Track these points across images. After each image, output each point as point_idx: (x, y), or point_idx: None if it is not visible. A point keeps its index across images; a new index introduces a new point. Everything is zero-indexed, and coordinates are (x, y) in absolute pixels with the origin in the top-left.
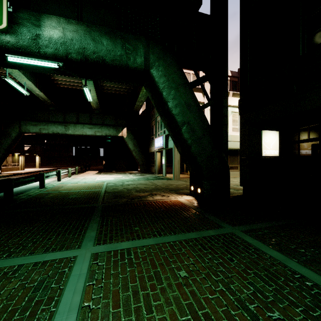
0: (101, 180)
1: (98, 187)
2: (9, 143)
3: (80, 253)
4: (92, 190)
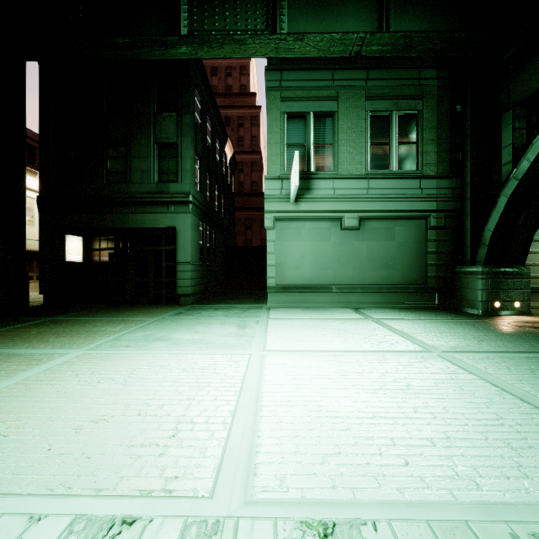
0: None
1: None
2: None
3: None
4: None
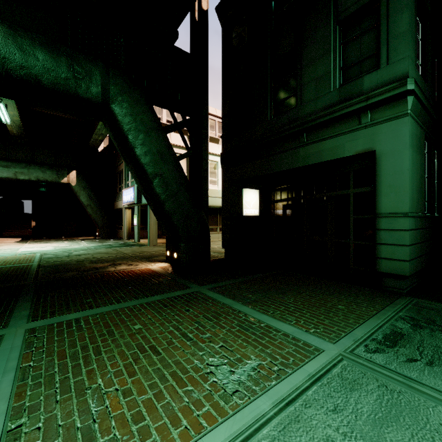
0: (29, 251)
1: (24, 261)
2: None
3: (8, 331)
4: (13, 265)
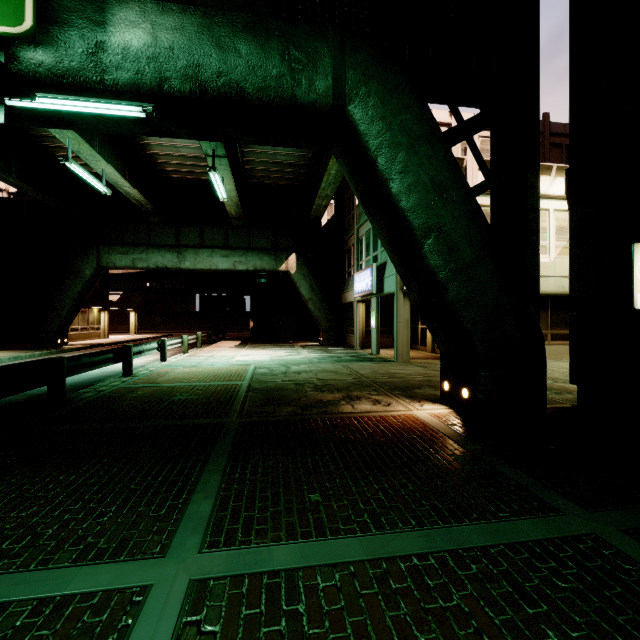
0: (243, 360)
1: (235, 376)
2: (80, 287)
3: (161, 574)
4: (222, 383)
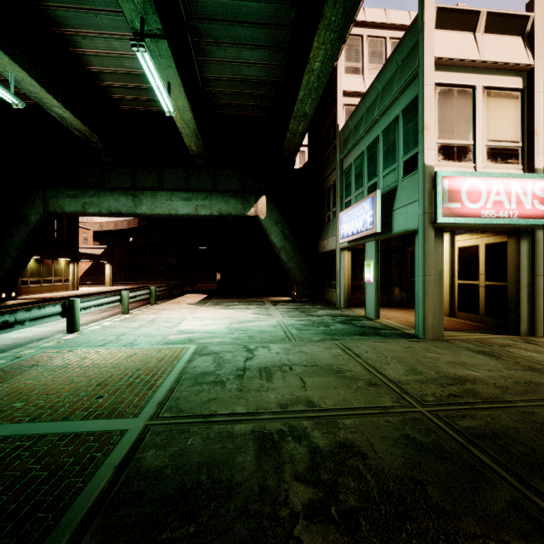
0: (187, 331)
1: (137, 387)
2: (25, 235)
3: None
4: (78, 426)
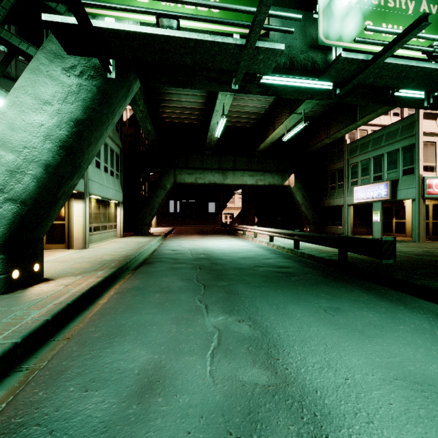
0: None
1: None
2: (164, 196)
3: None
4: None
